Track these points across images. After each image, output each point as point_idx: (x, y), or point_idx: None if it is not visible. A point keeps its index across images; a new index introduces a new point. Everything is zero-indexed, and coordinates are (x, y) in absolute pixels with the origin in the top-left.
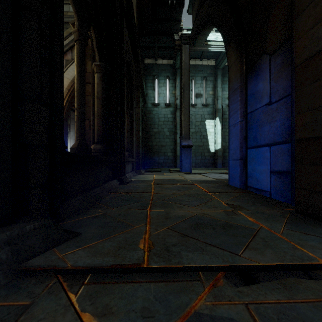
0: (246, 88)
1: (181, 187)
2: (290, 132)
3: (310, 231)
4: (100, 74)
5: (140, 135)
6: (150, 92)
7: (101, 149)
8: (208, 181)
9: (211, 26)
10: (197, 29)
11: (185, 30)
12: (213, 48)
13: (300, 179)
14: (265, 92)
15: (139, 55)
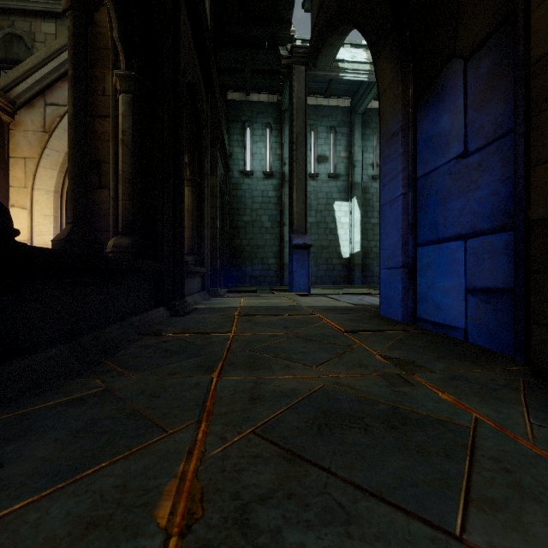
0: (415, 129)
1: (291, 321)
2: (511, 208)
3: None
4: (129, 95)
5: (218, 225)
6: (237, 151)
7: (130, 245)
8: (341, 308)
9: (345, 28)
10: (321, 35)
11: (299, 42)
12: (347, 73)
13: (544, 305)
14: (455, 133)
15: (216, 79)
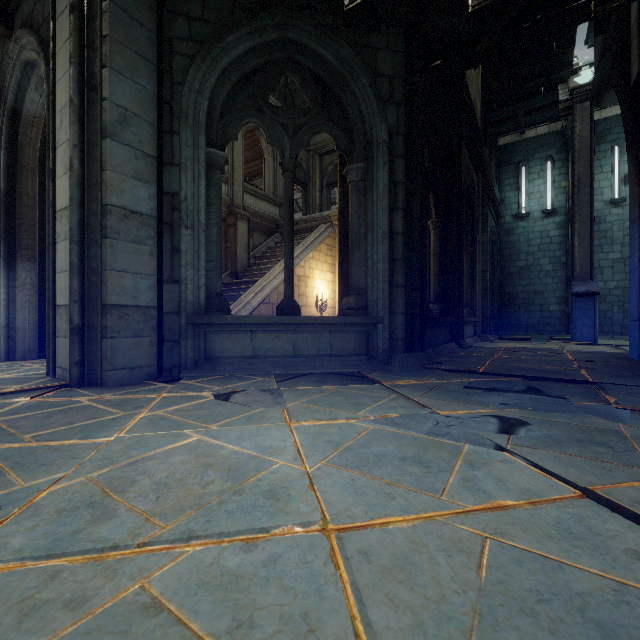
0: None
1: (541, 355)
2: None
3: (625, 378)
4: (437, 230)
5: (488, 277)
6: (510, 195)
7: (438, 309)
8: (600, 353)
9: None
10: (601, 87)
11: (587, 68)
12: None
13: None
14: None
15: (485, 155)
